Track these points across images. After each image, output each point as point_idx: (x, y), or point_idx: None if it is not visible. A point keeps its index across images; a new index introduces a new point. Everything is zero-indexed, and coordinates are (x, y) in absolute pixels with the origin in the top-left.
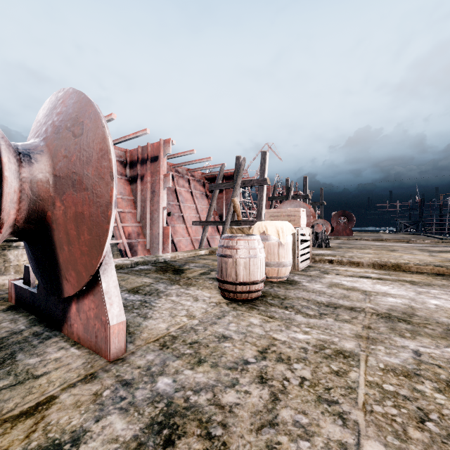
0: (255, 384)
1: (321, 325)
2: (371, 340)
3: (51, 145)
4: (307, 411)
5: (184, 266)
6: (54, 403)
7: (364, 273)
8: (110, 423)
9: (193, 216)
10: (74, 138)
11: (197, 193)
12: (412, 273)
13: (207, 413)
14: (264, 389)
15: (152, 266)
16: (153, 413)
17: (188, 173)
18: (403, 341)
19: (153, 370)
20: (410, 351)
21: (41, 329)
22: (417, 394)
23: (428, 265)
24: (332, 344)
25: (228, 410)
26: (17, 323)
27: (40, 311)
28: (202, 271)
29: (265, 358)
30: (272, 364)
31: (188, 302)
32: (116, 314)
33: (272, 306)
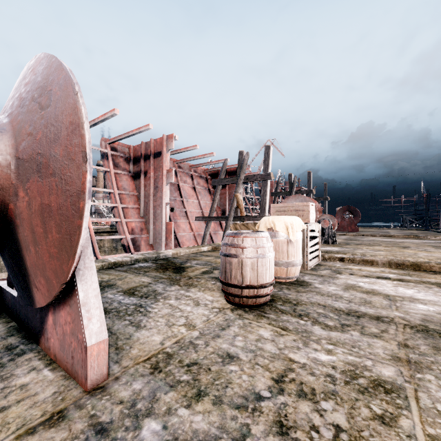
0: (273, 437)
1: (346, 341)
2: (414, 365)
3: (15, 122)
4: None
5: (186, 264)
6: None
7: (381, 273)
8: None
9: (196, 212)
10: (41, 111)
11: (200, 188)
12: (435, 273)
13: None
14: None
15: (152, 264)
16: None
17: (191, 169)
18: None
19: (139, 408)
20: None
21: (17, 341)
22: None
23: None
24: (365, 371)
25: None
26: None
27: (20, 318)
28: (204, 270)
29: (282, 390)
30: (292, 401)
31: (187, 307)
32: (95, 331)
33: (284, 314)
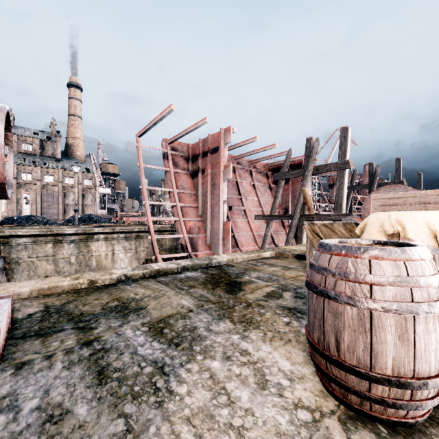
0: None
1: None
2: None
3: None
4: None
5: (243, 277)
6: None
7: None
8: None
9: (256, 210)
10: None
11: (259, 185)
12: None
13: None
14: None
15: (201, 274)
16: None
17: (250, 164)
18: None
19: None
20: None
21: None
22: None
23: None
24: None
25: None
26: None
27: None
28: (268, 290)
29: None
30: None
31: (243, 392)
32: None
33: None
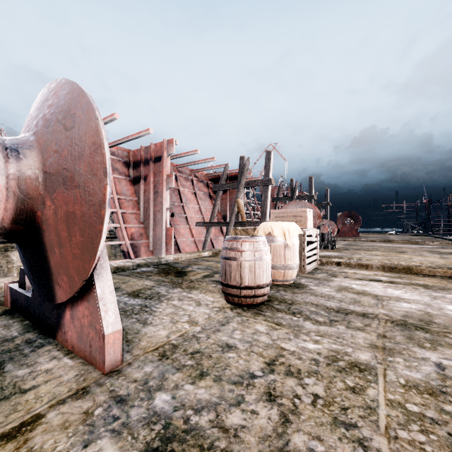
0: (263, 403)
1: (332, 334)
2: (388, 351)
3: (41, 140)
4: (322, 437)
5: (187, 268)
6: (40, 424)
7: (374, 276)
8: (99, 449)
9: (197, 217)
10: (66, 132)
11: (200, 193)
12: (424, 276)
13: (209, 437)
14: (273, 408)
15: (154, 268)
16: (149, 436)
17: (192, 173)
18: (423, 352)
19: (151, 385)
20: (432, 364)
21: (34, 336)
22: (446, 416)
23: (441, 268)
24: (345, 356)
25: (232, 435)
26: (11, 329)
27: (34, 317)
28: (205, 274)
29: (273, 371)
30: (281, 378)
31: (190, 307)
32: (111, 322)
33: (279, 312)
